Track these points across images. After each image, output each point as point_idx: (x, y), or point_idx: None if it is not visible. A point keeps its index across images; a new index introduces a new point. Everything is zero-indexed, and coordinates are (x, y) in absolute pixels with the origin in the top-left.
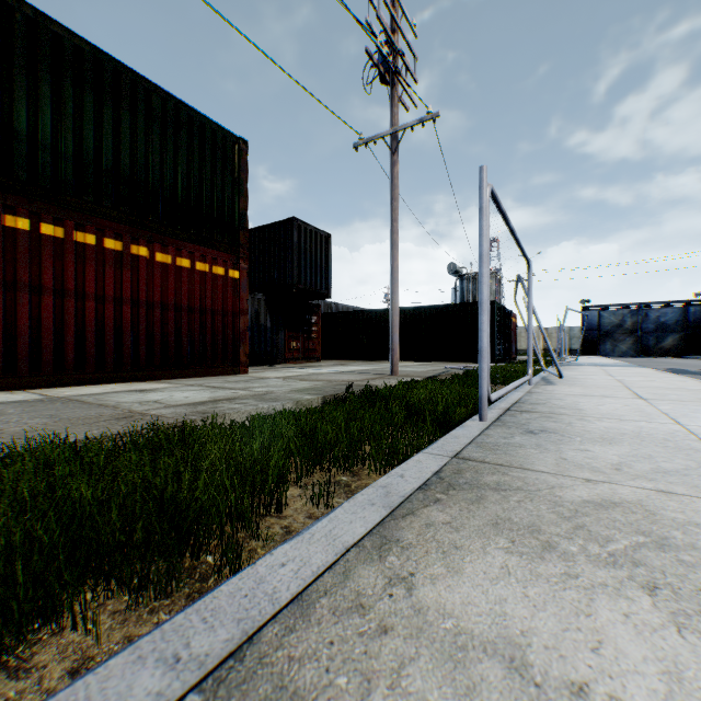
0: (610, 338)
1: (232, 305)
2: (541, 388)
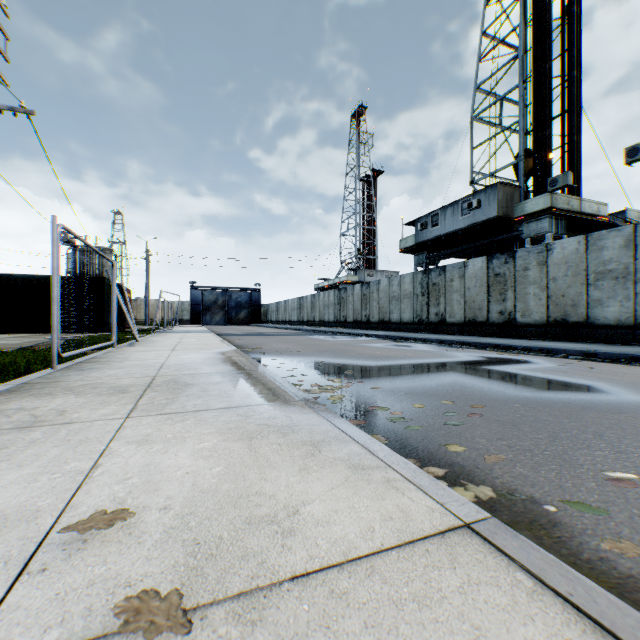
0: (210, 312)
1: None
2: (121, 349)
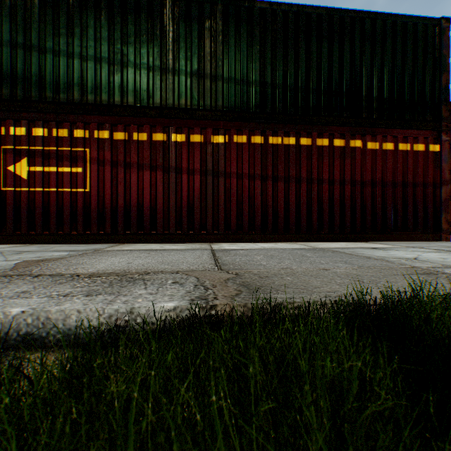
0: None
1: (431, 176)
2: None
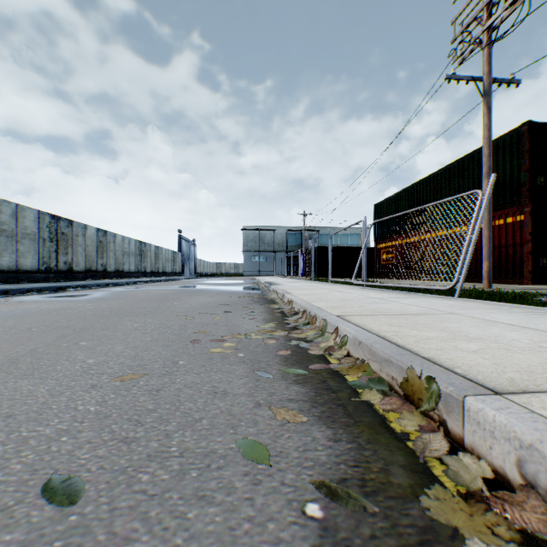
0: None
1: (519, 238)
2: (353, 286)
